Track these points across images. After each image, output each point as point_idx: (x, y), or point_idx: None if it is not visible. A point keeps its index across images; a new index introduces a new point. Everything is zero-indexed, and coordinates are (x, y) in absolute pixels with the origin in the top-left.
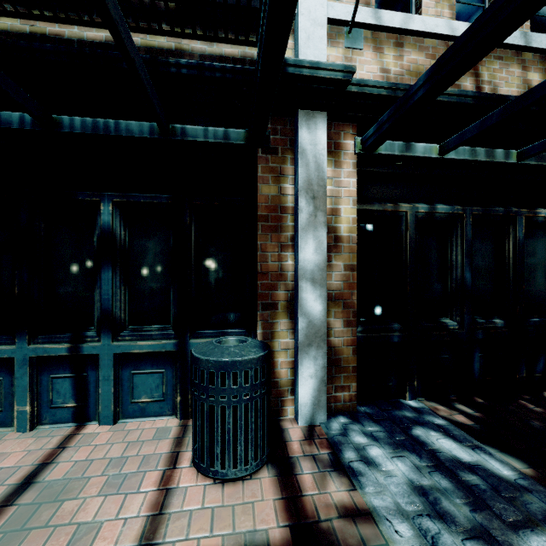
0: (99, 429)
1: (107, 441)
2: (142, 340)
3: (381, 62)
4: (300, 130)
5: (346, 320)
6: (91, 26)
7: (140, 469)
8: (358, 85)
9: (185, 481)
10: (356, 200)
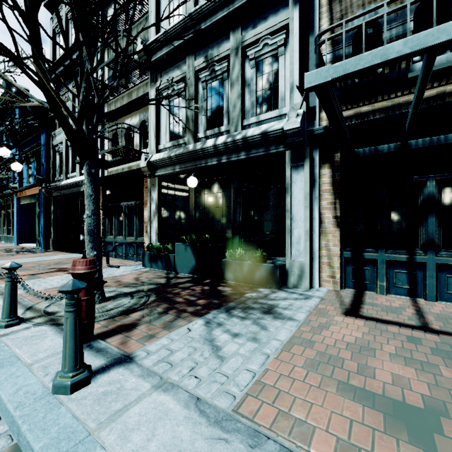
0: (428, 302)
1: (442, 307)
2: None
3: None
4: None
5: None
6: (427, 90)
7: None
8: None
9: None
10: None
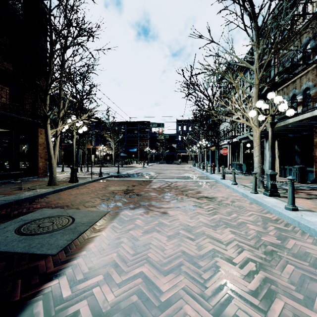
0: None
1: None
2: None
3: None
4: None
5: None
6: None
7: None
8: None
9: None
10: None
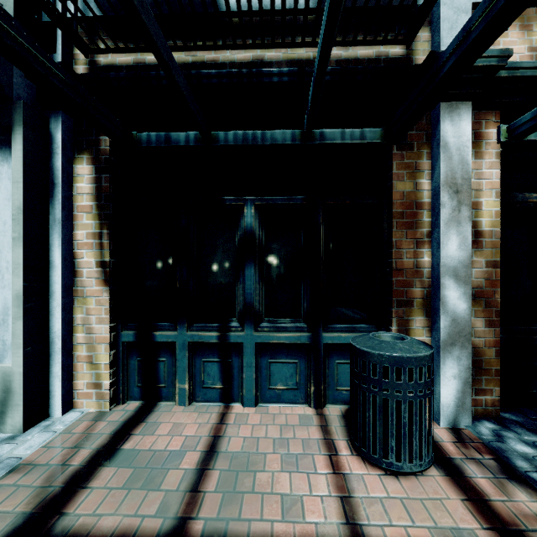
0: (245, 410)
1: (257, 422)
2: (279, 332)
3: (529, 41)
4: (442, 123)
5: (488, 319)
6: (241, 49)
7: (303, 451)
8: (509, 69)
9: (354, 468)
10: (499, 192)
